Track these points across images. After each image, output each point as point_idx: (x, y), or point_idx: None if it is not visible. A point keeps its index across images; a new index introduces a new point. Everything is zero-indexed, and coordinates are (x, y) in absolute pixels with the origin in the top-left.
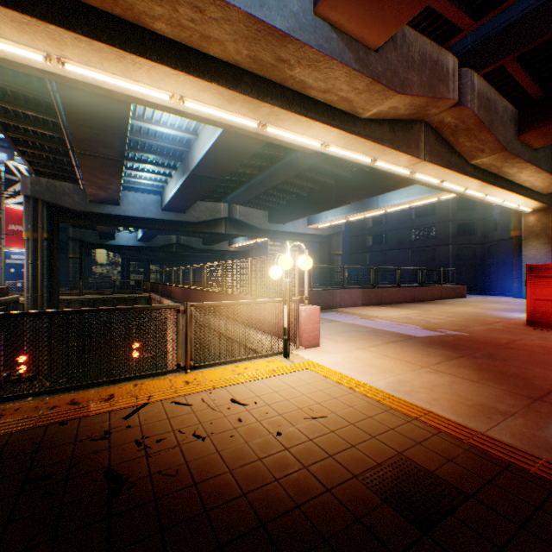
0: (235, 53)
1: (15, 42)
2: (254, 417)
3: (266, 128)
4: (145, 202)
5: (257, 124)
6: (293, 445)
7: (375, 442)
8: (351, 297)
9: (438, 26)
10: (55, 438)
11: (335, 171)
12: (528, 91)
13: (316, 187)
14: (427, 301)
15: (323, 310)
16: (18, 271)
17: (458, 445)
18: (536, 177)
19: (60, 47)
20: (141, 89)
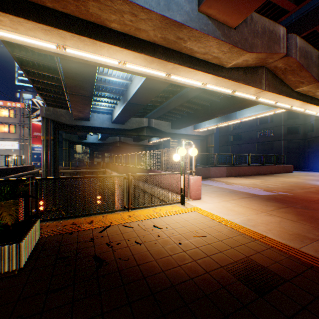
0: (153, 36)
1: (43, 40)
2: (166, 235)
3: (170, 76)
4: (103, 118)
5: (165, 74)
6: (188, 249)
7: (233, 251)
8: (219, 172)
9: (273, 10)
10: (67, 240)
11: (210, 98)
12: None
13: (199, 107)
14: (267, 174)
15: (203, 179)
16: (38, 156)
17: (282, 254)
18: None
19: (64, 40)
20: (103, 59)
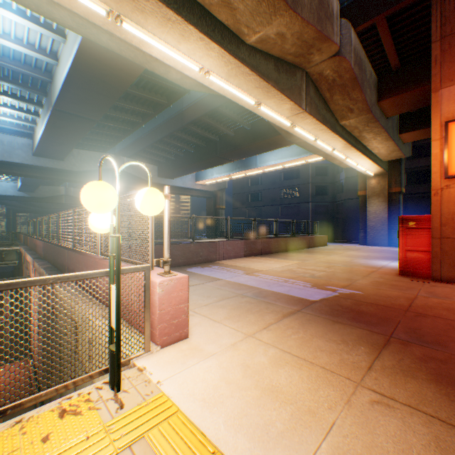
0: None
1: None
2: None
3: (122, 22)
4: (10, 144)
5: (106, 11)
6: None
7: None
8: (234, 249)
9: None
10: None
11: (219, 127)
12: (389, 60)
13: (202, 144)
14: (299, 250)
15: (206, 263)
16: None
17: None
18: (384, 144)
19: None
20: None
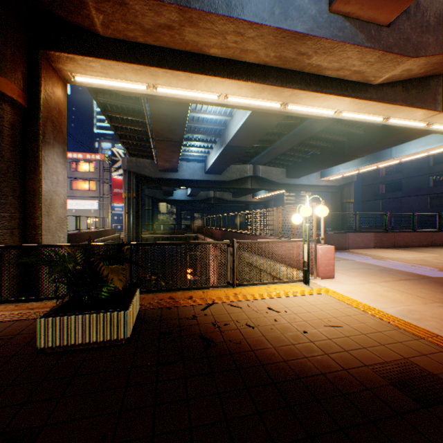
0: (264, 57)
1: (132, 81)
2: (285, 320)
3: (287, 106)
4: (193, 168)
5: (280, 105)
6: (316, 340)
7: (383, 348)
8: (363, 240)
9: None
10: (167, 315)
11: (346, 130)
12: None
13: (329, 145)
14: None
15: (336, 250)
16: (118, 218)
17: None
18: None
19: (155, 79)
20: (199, 95)
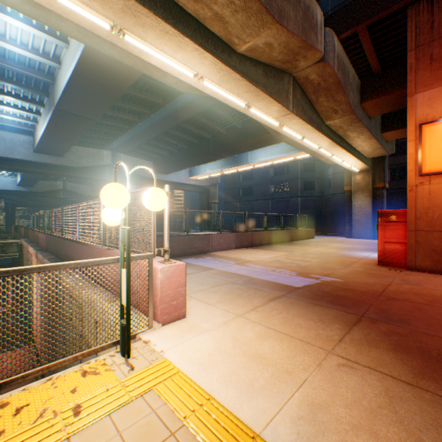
0: None
1: None
2: None
3: (124, 35)
4: (12, 141)
5: (110, 26)
6: None
7: None
8: (226, 241)
9: None
10: None
11: (212, 125)
12: (371, 64)
13: (196, 141)
14: (288, 242)
15: (200, 254)
16: None
17: None
18: (367, 142)
19: None
20: None
